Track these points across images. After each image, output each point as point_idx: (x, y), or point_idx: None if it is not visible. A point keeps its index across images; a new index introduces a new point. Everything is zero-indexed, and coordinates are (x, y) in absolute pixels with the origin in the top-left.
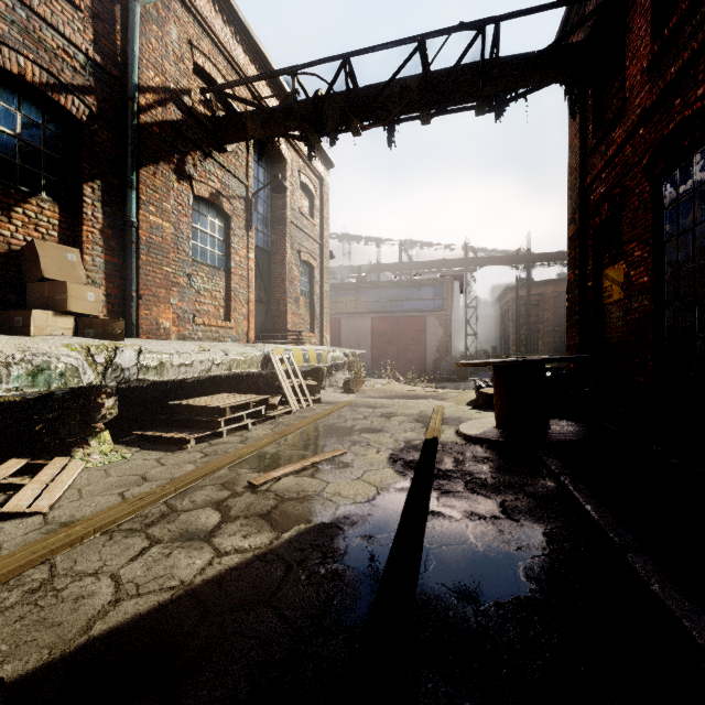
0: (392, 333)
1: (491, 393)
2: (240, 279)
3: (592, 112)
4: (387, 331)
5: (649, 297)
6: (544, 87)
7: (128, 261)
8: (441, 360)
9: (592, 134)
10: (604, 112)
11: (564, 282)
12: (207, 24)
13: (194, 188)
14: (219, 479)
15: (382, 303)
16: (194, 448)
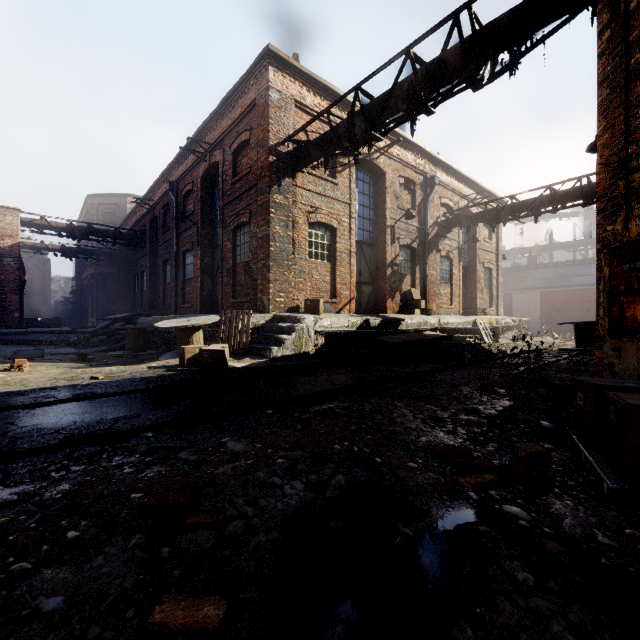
0: (560, 304)
1: None
2: (456, 286)
3: None
4: (555, 302)
5: None
6: None
7: (426, 289)
8: None
9: None
10: None
11: None
12: (445, 184)
13: (441, 254)
14: None
15: (551, 280)
16: None
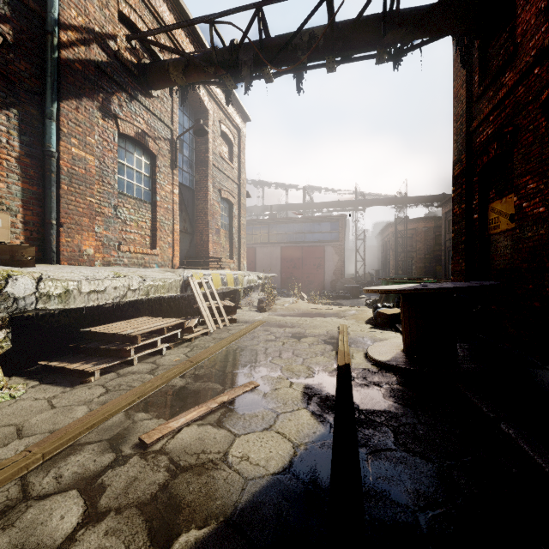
0: (298, 259)
1: (389, 314)
2: (165, 211)
3: (478, 64)
4: (293, 257)
5: (546, 227)
6: (437, 40)
7: (47, 190)
8: (336, 281)
9: (478, 83)
10: (489, 63)
11: (432, 219)
12: None
13: (119, 127)
14: (108, 431)
15: (290, 235)
16: (97, 381)
